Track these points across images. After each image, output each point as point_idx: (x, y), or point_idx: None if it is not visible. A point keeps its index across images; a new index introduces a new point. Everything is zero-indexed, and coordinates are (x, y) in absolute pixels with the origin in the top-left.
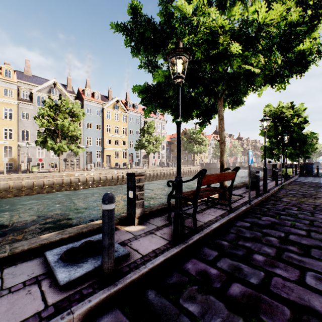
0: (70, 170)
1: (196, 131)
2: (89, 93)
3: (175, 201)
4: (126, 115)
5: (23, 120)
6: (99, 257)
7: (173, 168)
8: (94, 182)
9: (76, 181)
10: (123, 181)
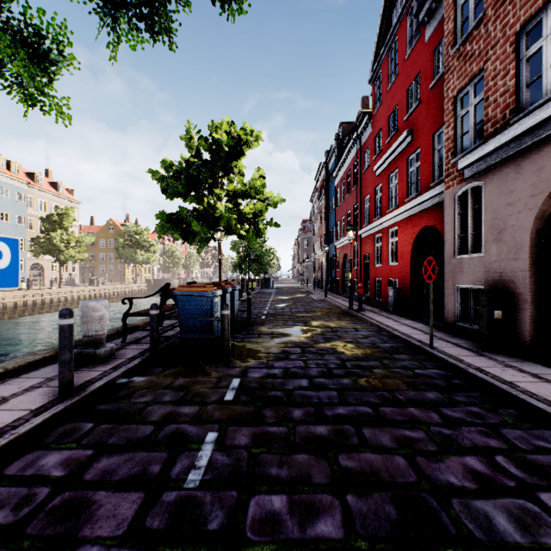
0: None
1: (139, 229)
2: None
3: None
4: None
5: None
6: None
7: (106, 287)
8: None
9: None
10: (16, 313)
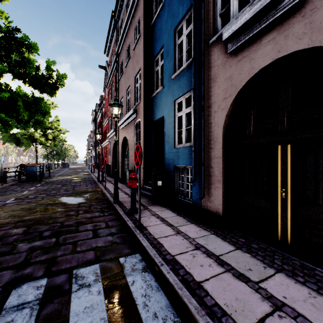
0: None
1: None
2: None
3: None
4: None
5: None
6: None
7: None
8: None
9: None
10: None
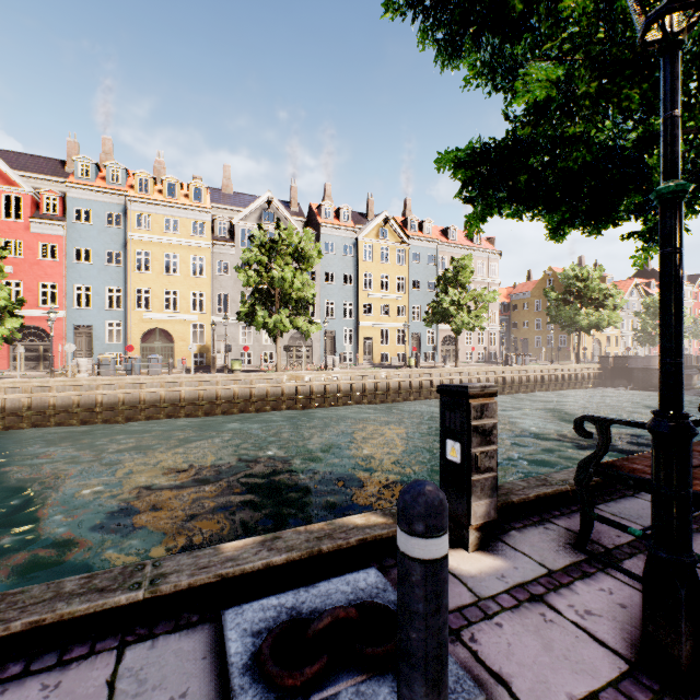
0: (295, 369)
1: (585, 273)
2: (330, 211)
3: (655, 509)
4: (405, 250)
5: (219, 276)
6: (377, 694)
7: (521, 367)
8: (340, 396)
9: (305, 391)
10: (399, 396)
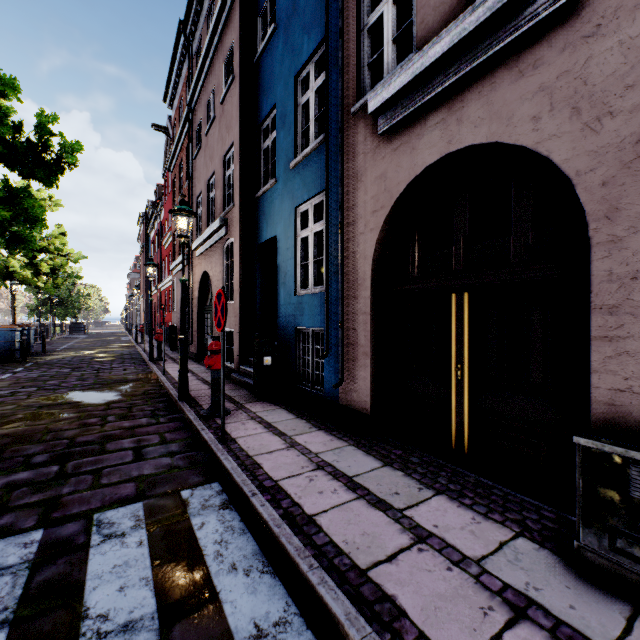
0: None
1: None
2: None
3: None
4: None
5: None
6: None
7: None
8: None
9: None
10: None
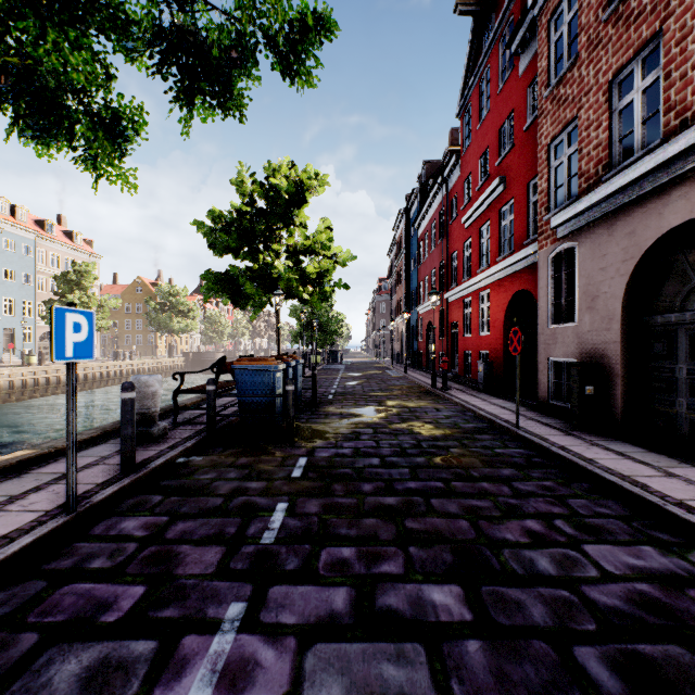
0: None
1: (175, 290)
2: None
3: None
4: None
5: None
6: None
7: (135, 362)
8: None
9: None
10: (25, 394)
